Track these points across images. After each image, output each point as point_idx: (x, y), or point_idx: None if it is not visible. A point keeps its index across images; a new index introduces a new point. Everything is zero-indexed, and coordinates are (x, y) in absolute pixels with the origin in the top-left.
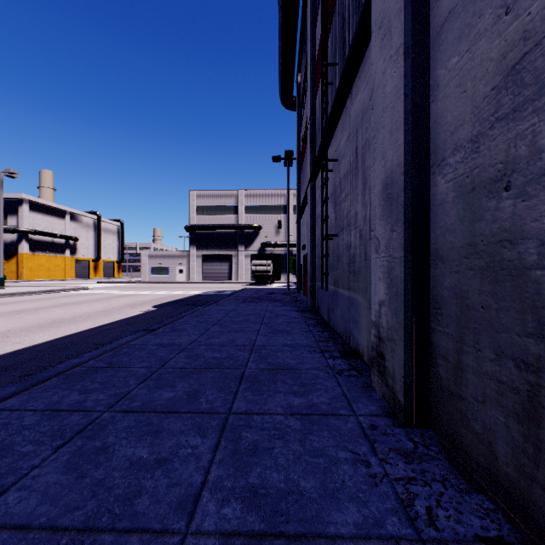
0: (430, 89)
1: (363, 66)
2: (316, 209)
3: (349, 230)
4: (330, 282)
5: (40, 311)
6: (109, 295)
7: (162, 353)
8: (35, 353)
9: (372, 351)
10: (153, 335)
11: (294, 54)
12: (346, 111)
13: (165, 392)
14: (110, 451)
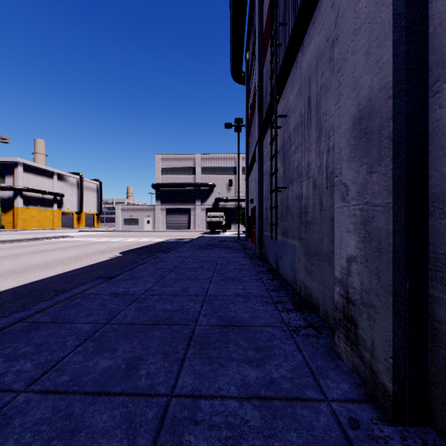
0: None
1: (317, 11)
2: (263, 166)
3: (300, 181)
4: (279, 232)
5: (20, 257)
6: (85, 243)
7: (113, 305)
8: None
9: (336, 311)
10: (110, 282)
11: (243, 32)
12: (296, 66)
13: (102, 359)
14: None
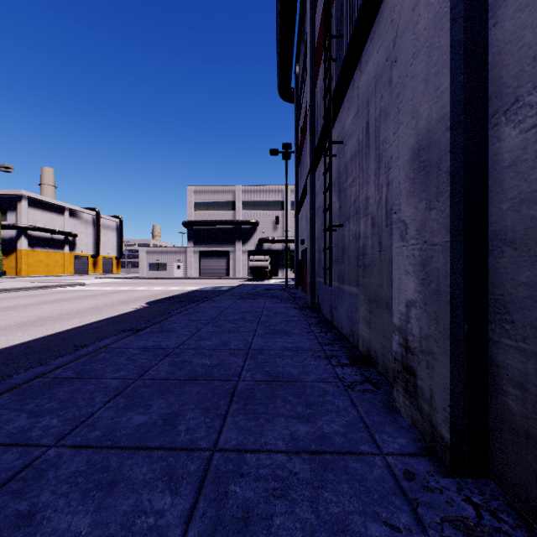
0: (489, 10)
1: (376, 25)
2: (316, 201)
3: (357, 218)
4: (333, 277)
5: (28, 308)
6: (104, 291)
7: (143, 359)
8: (5, 357)
9: (395, 362)
10: (138, 336)
11: (292, 42)
12: (353, 85)
13: (136, 414)
14: (35, 522)
